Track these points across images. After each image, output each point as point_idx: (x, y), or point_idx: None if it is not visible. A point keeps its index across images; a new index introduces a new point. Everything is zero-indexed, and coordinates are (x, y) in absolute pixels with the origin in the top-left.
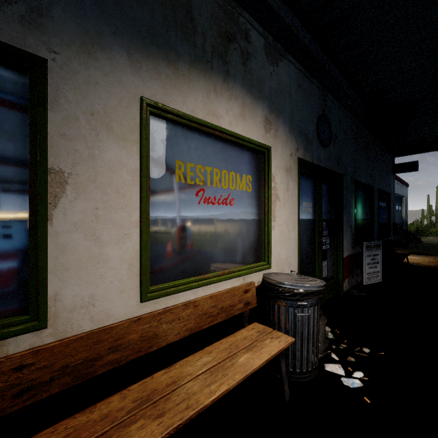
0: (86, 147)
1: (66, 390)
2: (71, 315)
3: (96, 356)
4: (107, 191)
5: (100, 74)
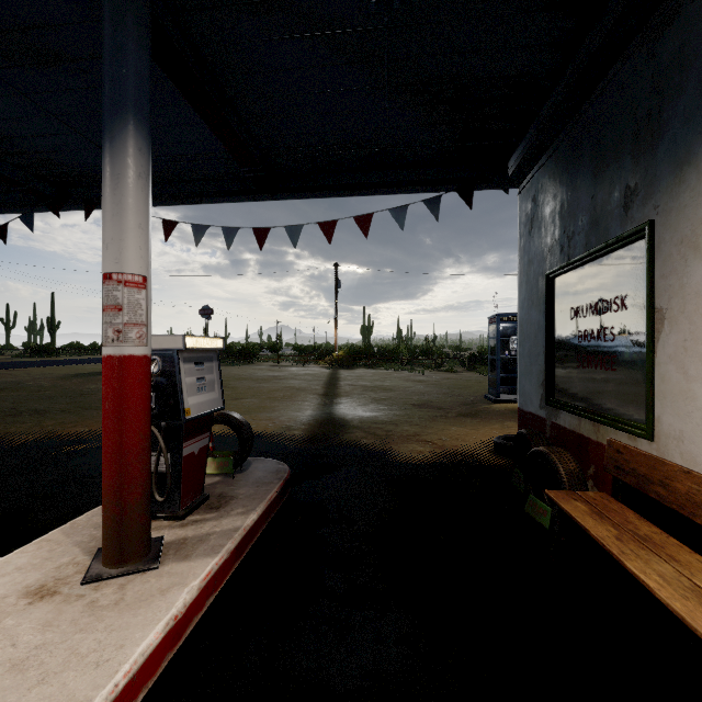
0: (677, 279)
1: (664, 507)
2: (667, 441)
3: (650, 479)
4: (693, 320)
5: (688, 193)
